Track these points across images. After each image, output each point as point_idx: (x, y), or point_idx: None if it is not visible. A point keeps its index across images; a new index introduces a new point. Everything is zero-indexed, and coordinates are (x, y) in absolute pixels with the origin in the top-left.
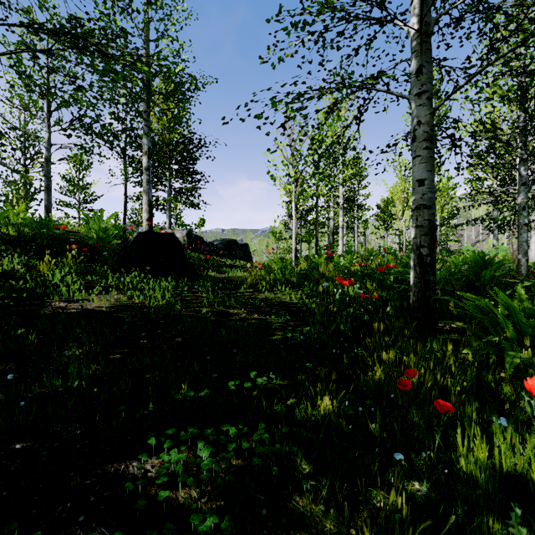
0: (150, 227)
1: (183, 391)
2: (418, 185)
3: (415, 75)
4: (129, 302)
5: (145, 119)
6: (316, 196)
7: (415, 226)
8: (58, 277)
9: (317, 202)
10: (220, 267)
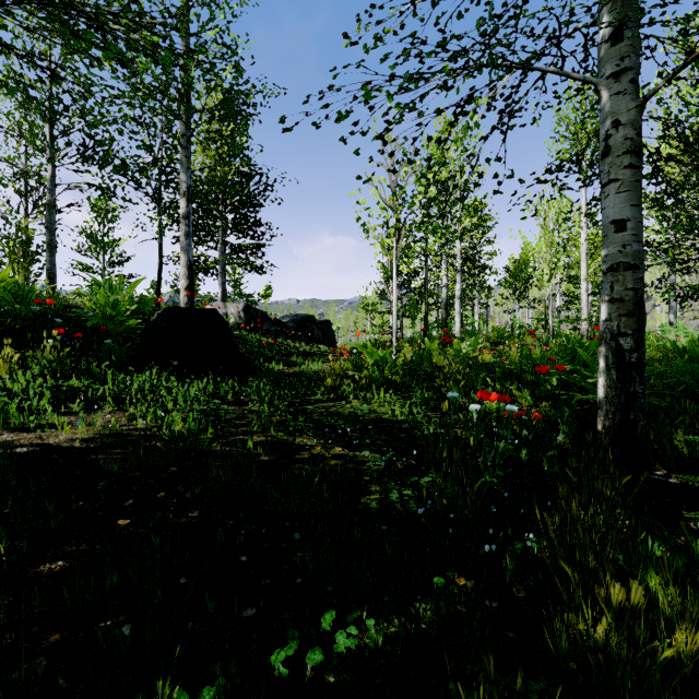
0: (189, 299)
1: (160, 698)
2: (614, 231)
3: (610, 42)
4: (125, 428)
5: (182, 145)
6: (425, 254)
7: (607, 299)
8: (19, 383)
9: (426, 263)
10: (289, 355)
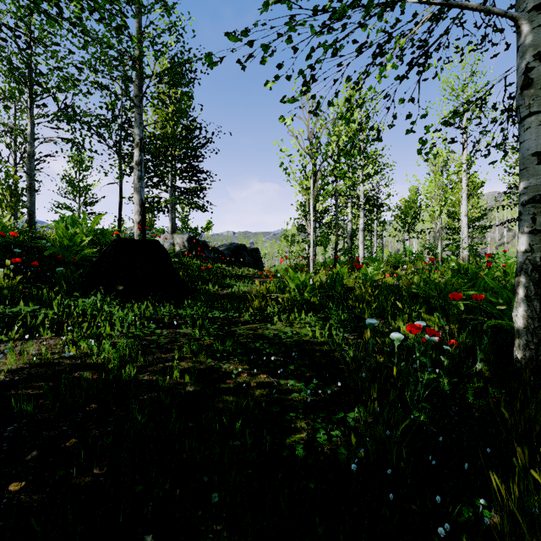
0: (141, 232)
1: None
2: (537, 163)
3: None
4: (56, 356)
5: (136, 104)
6: (335, 194)
7: (529, 231)
8: None
9: (336, 202)
10: (224, 278)
